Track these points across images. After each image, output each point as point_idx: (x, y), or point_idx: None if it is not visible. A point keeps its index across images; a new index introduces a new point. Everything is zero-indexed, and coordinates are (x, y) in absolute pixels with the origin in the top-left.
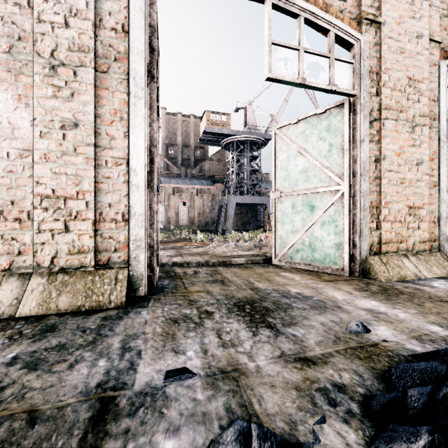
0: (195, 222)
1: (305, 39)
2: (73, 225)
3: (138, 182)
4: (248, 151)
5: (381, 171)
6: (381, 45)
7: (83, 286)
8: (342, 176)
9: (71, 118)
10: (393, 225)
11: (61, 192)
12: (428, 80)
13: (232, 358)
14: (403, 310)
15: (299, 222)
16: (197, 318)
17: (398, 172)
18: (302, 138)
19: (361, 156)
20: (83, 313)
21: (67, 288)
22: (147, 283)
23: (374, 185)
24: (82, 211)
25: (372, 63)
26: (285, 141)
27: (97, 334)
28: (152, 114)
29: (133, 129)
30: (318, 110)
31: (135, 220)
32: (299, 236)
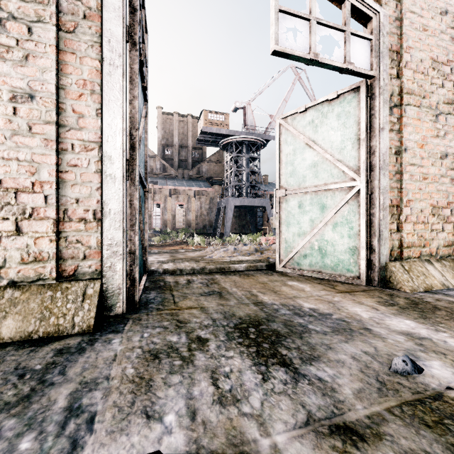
0: (193, 225)
1: (317, 8)
2: (28, 226)
3: (115, 172)
4: (246, 152)
5: (403, 165)
6: (403, 20)
7: (39, 305)
8: (358, 171)
9: (24, 88)
10: (416, 227)
11: (10, 183)
12: (452, 63)
13: (234, 429)
14: (450, 334)
15: (307, 224)
16: (186, 349)
17: (421, 166)
18: (310, 128)
19: (380, 147)
20: (33, 342)
21: (16, 308)
22: (126, 298)
23: (394, 180)
24: (39, 208)
25: (392, 40)
26: (291, 133)
27: (39, 380)
28: (133, 89)
29: (107, 105)
30: (329, 95)
31: (110, 220)
32: (307, 239)
